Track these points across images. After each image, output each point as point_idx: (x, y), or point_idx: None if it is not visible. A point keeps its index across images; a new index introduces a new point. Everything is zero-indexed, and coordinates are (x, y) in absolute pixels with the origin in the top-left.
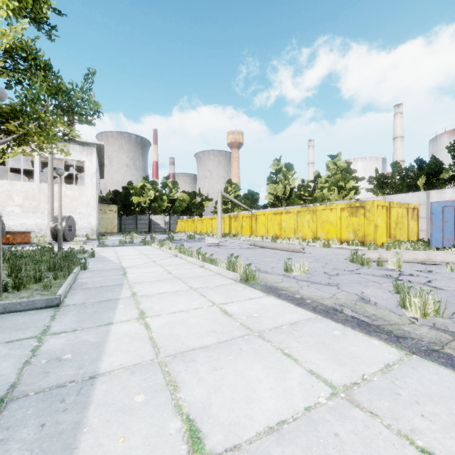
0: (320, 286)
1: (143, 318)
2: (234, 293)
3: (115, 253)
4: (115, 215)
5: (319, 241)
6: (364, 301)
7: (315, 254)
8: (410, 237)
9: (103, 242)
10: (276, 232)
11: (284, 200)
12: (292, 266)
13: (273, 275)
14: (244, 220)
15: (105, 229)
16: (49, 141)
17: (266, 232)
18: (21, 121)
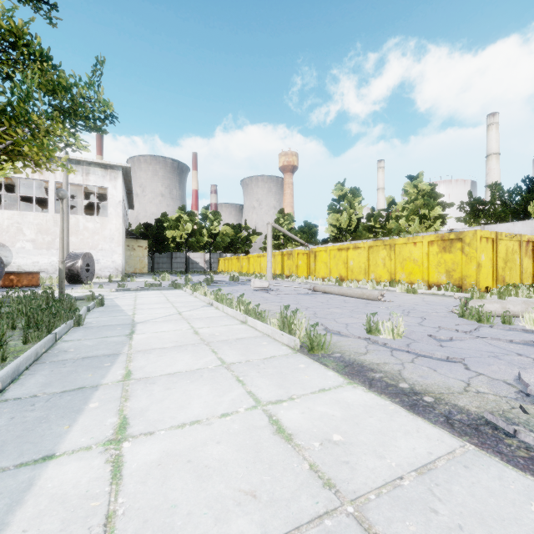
0: (433, 362)
1: (119, 443)
2: (293, 377)
3: (134, 300)
4: (145, 252)
5: (400, 284)
6: (533, 400)
7: (399, 302)
8: (523, 279)
9: (123, 285)
10: (341, 272)
11: (348, 233)
12: (379, 324)
13: (350, 339)
14: (299, 258)
15: (133, 269)
16: (45, 153)
17: (328, 273)
18: (6, 125)
